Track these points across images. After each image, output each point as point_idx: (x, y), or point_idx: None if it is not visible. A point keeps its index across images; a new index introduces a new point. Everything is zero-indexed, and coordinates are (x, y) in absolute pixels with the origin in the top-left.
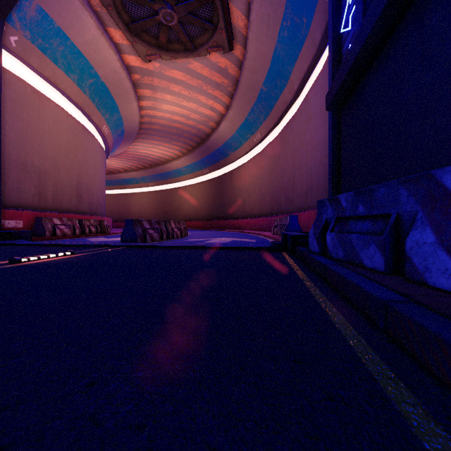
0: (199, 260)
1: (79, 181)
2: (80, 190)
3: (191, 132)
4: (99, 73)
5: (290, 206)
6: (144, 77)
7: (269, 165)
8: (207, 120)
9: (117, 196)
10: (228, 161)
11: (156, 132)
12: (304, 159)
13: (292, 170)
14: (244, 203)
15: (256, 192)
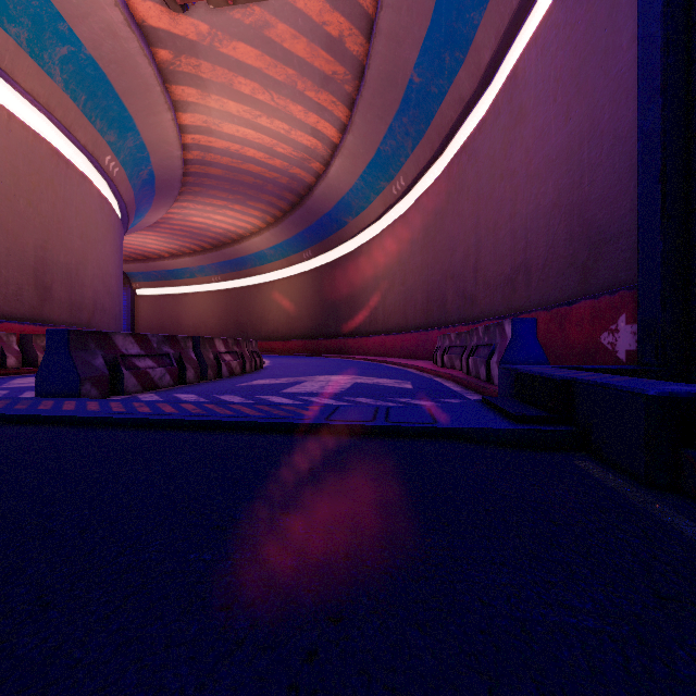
0: (49, 689)
1: (44, 258)
2: (46, 277)
3: (279, 182)
4: (80, 34)
5: (469, 310)
6: (180, 57)
7: (422, 234)
8: (307, 158)
9: (159, 300)
10: (345, 234)
11: (217, 182)
12: (504, 208)
13: (472, 236)
14: (374, 308)
15: (397, 286)
